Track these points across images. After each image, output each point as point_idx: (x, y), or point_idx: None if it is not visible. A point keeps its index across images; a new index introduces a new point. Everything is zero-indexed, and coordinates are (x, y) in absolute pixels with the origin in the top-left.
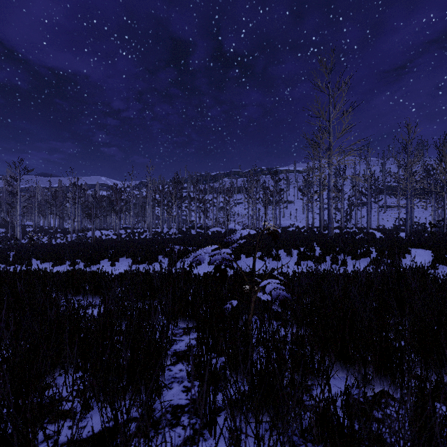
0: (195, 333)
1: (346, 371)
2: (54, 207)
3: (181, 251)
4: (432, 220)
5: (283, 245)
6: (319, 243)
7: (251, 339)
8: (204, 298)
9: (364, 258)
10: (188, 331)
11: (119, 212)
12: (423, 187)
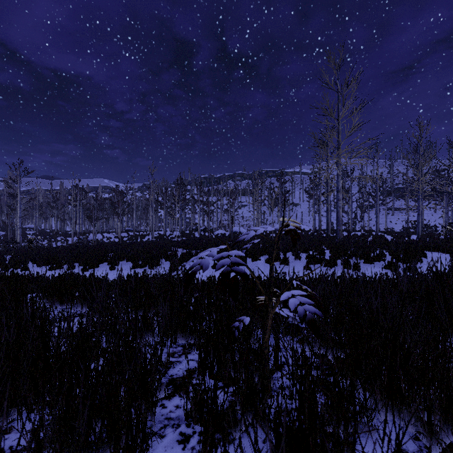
0: (196, 352)
1: (396, 413)
2: (55, 210)
3: (184, 254)
4: (444, 222)
5: (290, 248)
6: (328, 246)
7: (267, 366)
8: (208, 308)
9: (378, 262)
10: (188, 349)
11: (121, 214)
12: (434, 188)
